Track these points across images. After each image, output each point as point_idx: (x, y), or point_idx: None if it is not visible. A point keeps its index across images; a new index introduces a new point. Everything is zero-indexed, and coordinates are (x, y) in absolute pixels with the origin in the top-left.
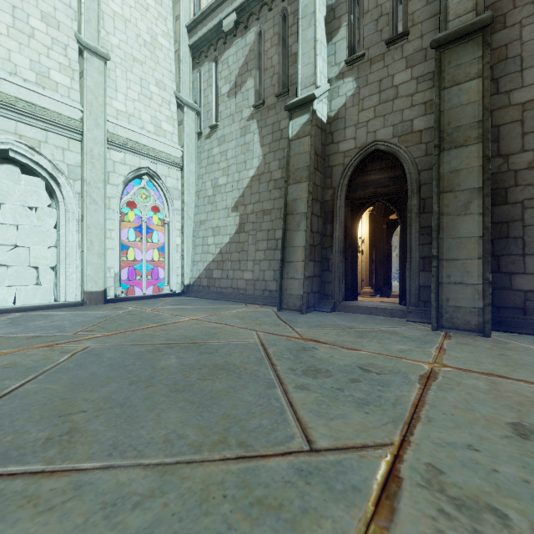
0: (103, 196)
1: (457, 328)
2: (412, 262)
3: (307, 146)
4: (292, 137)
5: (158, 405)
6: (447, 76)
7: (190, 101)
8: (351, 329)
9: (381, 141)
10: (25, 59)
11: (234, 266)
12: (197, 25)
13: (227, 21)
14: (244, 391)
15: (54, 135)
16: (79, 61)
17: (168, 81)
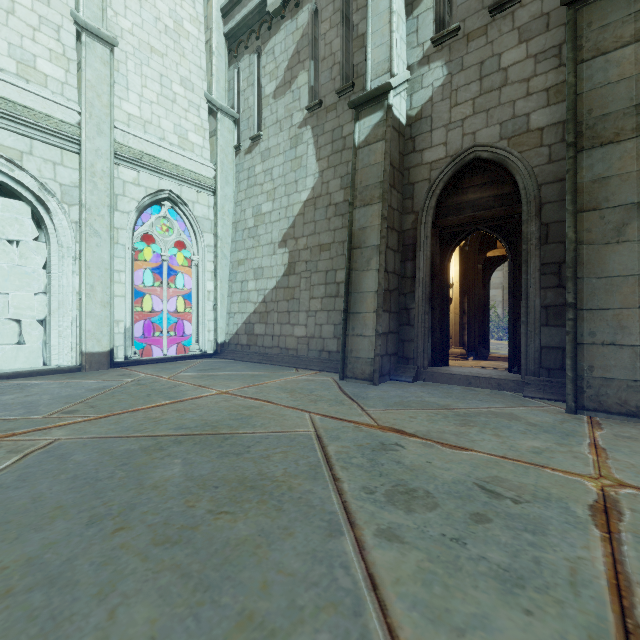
0: (109, 226)
1: (607, 410)
2: (530, 313)
3: (380, 155)
4: (359, 143)
5: (120, 581)
6: (586, 43)
7: (225, 105)
8: (448, 411)
9: (483, 145)
10: (1, 42)
11: (281, 319)
12: (234, 7)
13: None
14: (285, 545)
15: (42, 145)
16: (77, 48)
17: (196, 79)
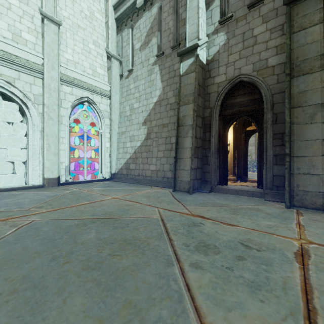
0: (57, 115)
1: (306, 207)
2: (268, 158)
3: (193, 79)
4: (182, 73)
5: (67, 286)
6: (296, 24)
7: (115, 54)
8: (226, 207)
9: (244, 74)
10: (4, 24)
11: (143, 161)
12: (120, 5)
13: (139, 0)
14: (146, 270)
15: (24, 74)
16: (41, 26)
17: (101, 41)
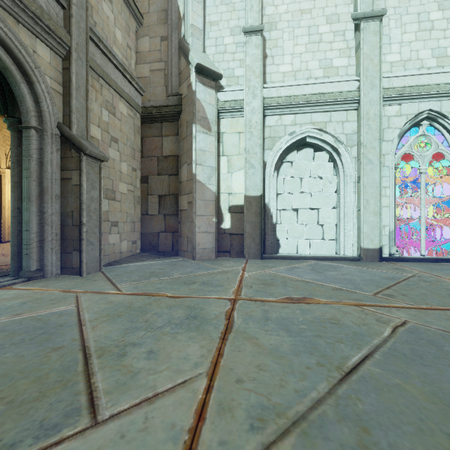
0: (378, 154)
1: None
2: None
3: None
4: None
5: None
6: None
7: None
8: None
9: None
10: (316, 62)
11: None
12: None
13: None
14: None
15: (335, 113)
16: (355, 37)
17: None
